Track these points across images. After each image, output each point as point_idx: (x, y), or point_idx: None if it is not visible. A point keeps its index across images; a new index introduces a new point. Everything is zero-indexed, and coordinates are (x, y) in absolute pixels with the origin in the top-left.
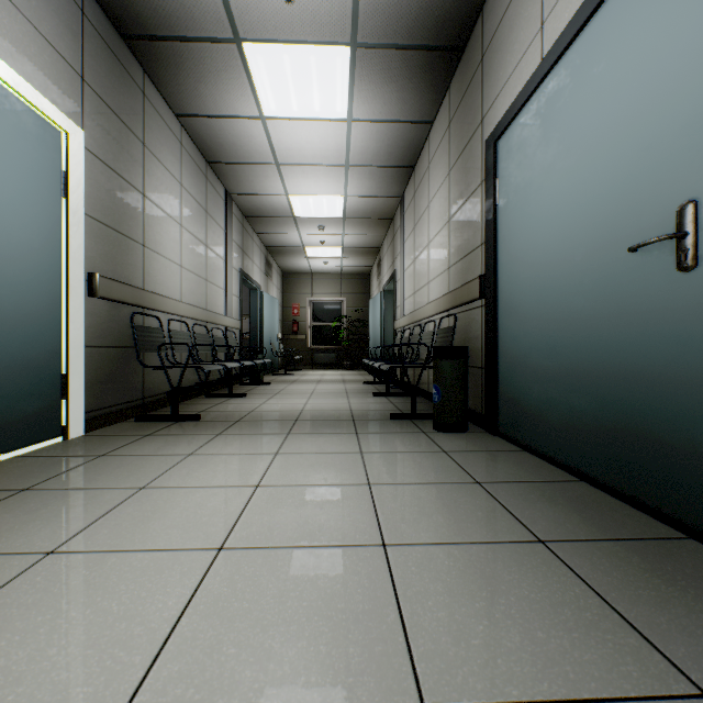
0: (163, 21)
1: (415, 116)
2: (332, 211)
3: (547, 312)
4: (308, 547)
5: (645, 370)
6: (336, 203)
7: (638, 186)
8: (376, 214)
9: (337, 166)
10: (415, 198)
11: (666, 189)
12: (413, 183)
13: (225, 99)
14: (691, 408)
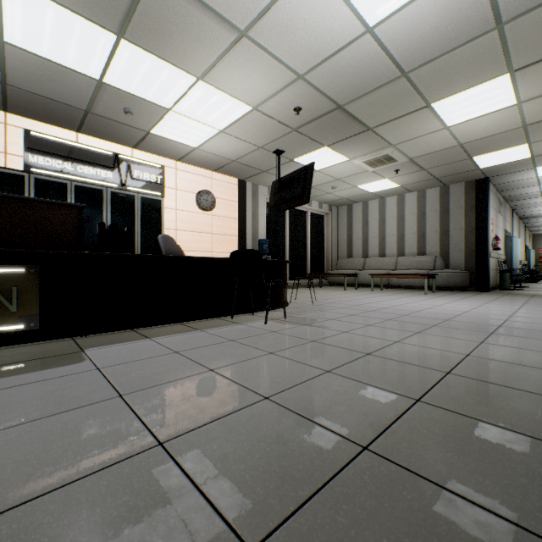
0: (530, 217)
1: None
2: None
3: None
4: None
5: None
6: None
7: None
8: None
9: None
10: None
11: None
12: None
13: (537, 219)
14: None
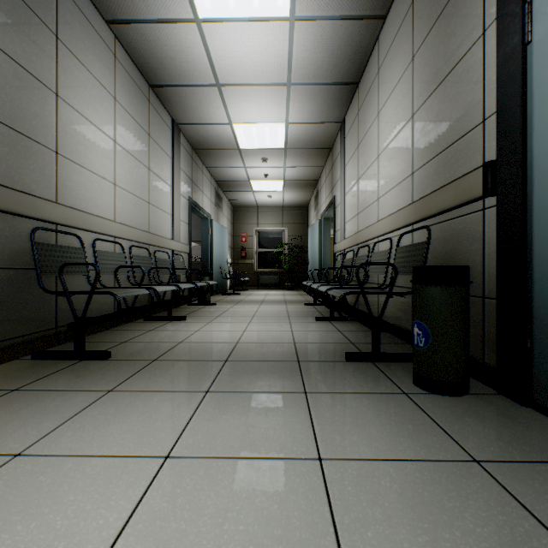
0: None
1: (366, 9)
2: (274, 141)
3: None
4: None
5: None
6: (278, 132)
7: None
8: (315, 144)
9: (279, 85)
10: (359, 115)
11: None
12: (356, 102)
13: None
14: None
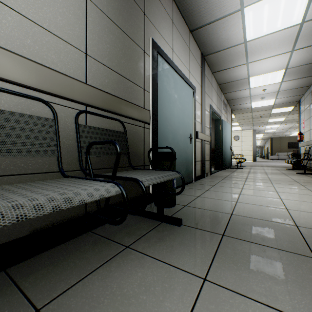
0: None
1: None
2: None
3: (175, 143)
4: (257, 190)
5: (188, 159)
6: None
7: (187, 125)
8: None
9: None
10: None
11: (189, 129)
12: None
13: None
14: (190, 164)
